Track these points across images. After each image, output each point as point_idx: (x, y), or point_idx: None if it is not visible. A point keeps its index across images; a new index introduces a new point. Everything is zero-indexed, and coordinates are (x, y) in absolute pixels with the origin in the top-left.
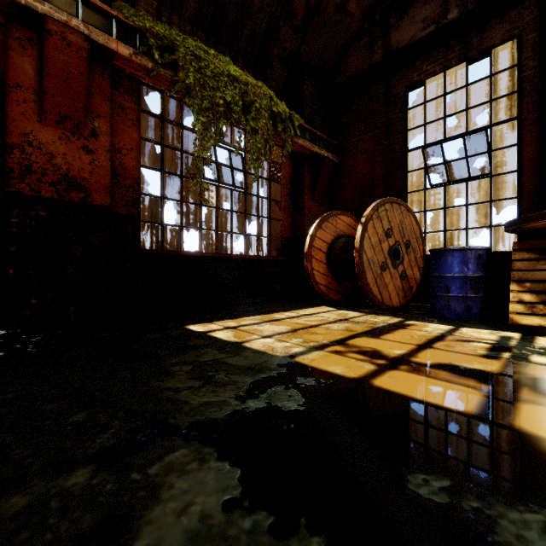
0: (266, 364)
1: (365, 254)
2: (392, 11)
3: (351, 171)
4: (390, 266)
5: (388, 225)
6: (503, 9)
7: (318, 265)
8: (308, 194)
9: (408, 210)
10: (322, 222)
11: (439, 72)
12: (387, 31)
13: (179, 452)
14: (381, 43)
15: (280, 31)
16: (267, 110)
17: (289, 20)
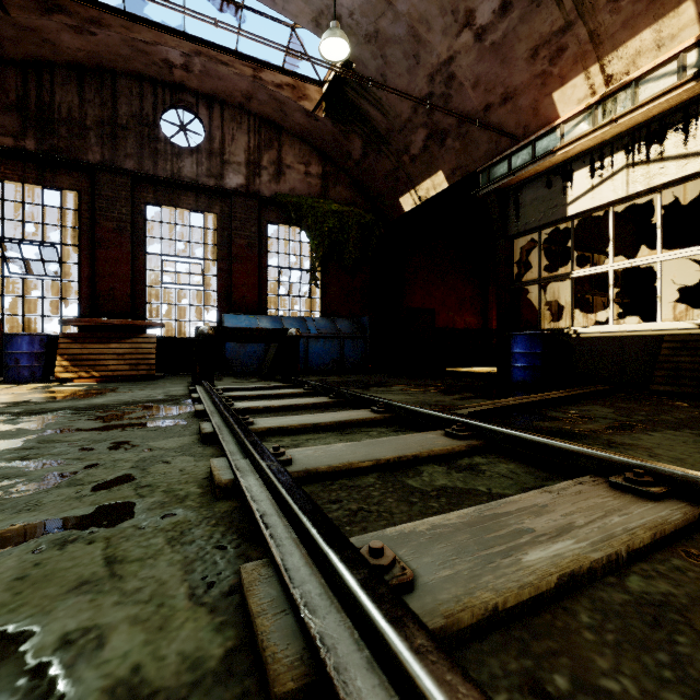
0: None
1: None
2: None
3: None
4: None
5: None
6: (69, 168)
7: None
8: None
9: None
10: None
11: (19, 181)
12: None
13: None
14: None
15: None
16: None
17: None
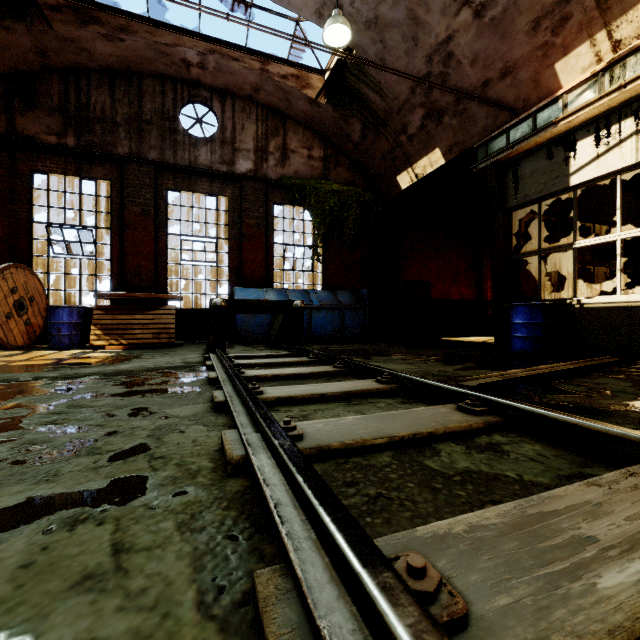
0: None
1: None
2: (17, 97)
3: None
4: (15, 315)
5: (14, 284)
6: (103, 161)
7: None
8: None
9: (32, 273)
10: None
11: (61, 174)
12: (12, 111)
13: None
14: (5, 117)
15: None
16: None
17: None
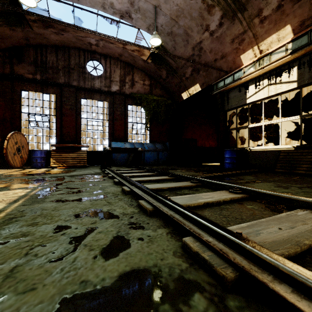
0: None
1: (8, 150)
2: (14, 57)
3: None
4: (17, 154)
5: (16, 140)
6: (53, 86)
7: None
8: None
9: (23, 135)
10: None
11: (34, 91)
12: (12, 64)
13: (3, 177)
14: (9, 66)
15: None
16: None
17: None
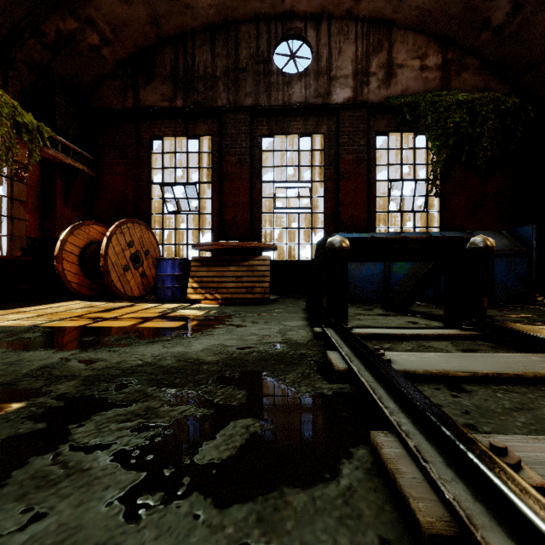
0: (16, 329)
1: (110, 259)
2: (140, 74)
3: (107, 186)
4: (132, 268)
5: (130, 239)
6: (204, 117)
7: (70, 266)
8: (61, 199)
9: (147, 228)
10: (75, 229)
11: (172, 136)
12: (137, 87)
13: None
14: (133, 94)
15: (26, 40)
16: (10, 119)
17: (38, 36)
